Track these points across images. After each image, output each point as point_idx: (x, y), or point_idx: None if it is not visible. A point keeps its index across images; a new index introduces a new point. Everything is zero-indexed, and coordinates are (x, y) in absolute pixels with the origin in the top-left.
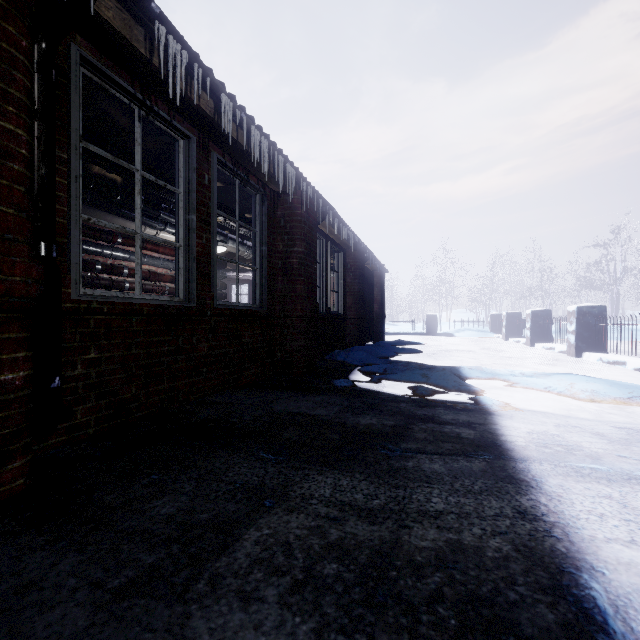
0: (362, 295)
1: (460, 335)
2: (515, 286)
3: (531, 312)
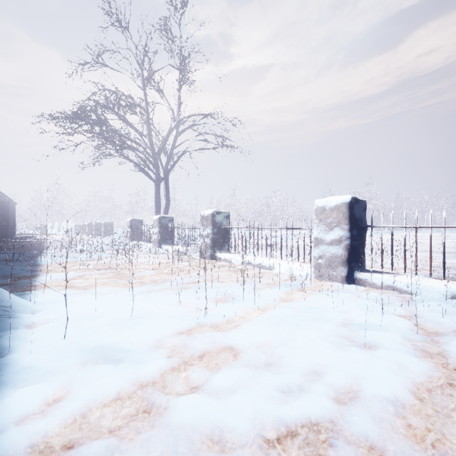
0: (8, 217)
1: (60, 234)
2: (104, 209)
3: (82, 224)
